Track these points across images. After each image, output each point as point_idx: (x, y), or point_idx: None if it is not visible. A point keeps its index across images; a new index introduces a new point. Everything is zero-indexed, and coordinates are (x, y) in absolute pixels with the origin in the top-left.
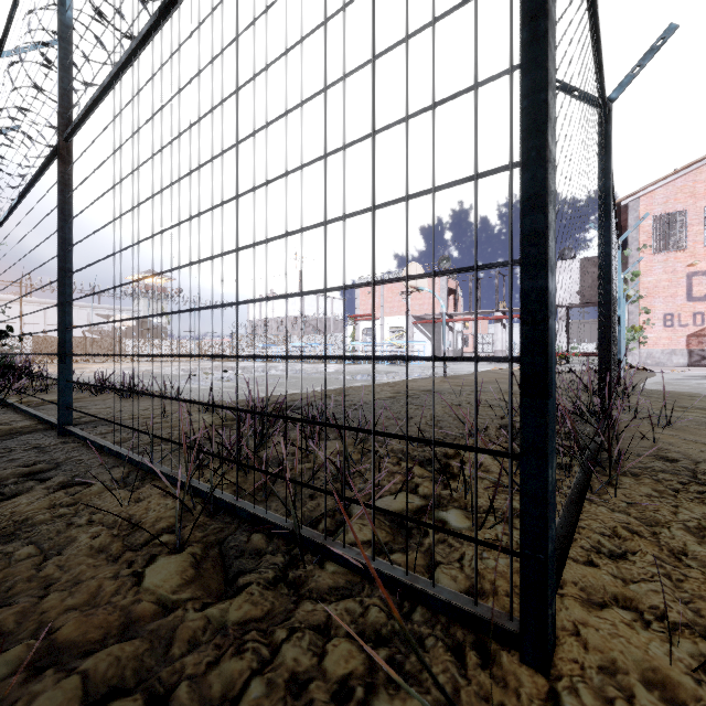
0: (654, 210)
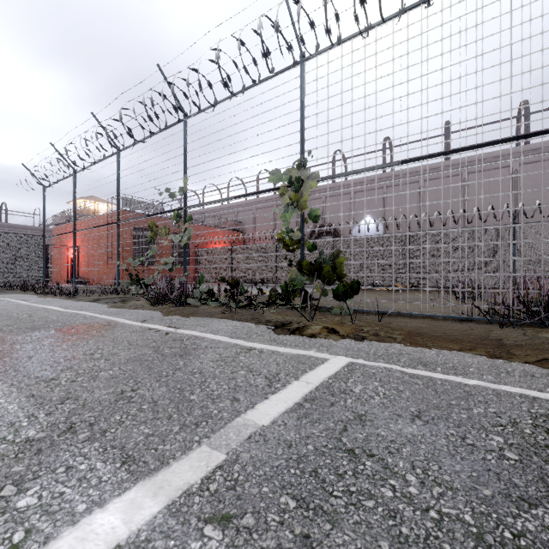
0: None
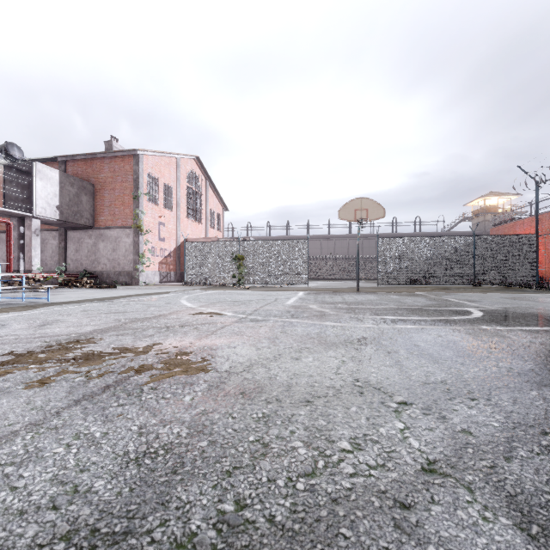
0: (149, 169)
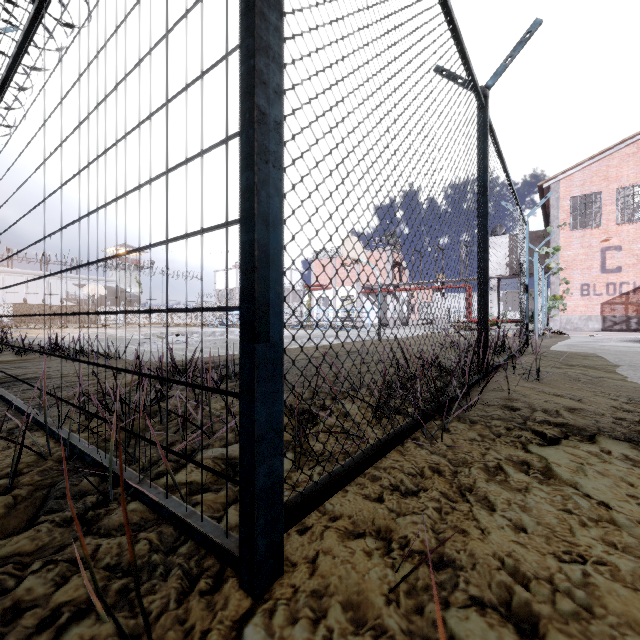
0: (573, 191)
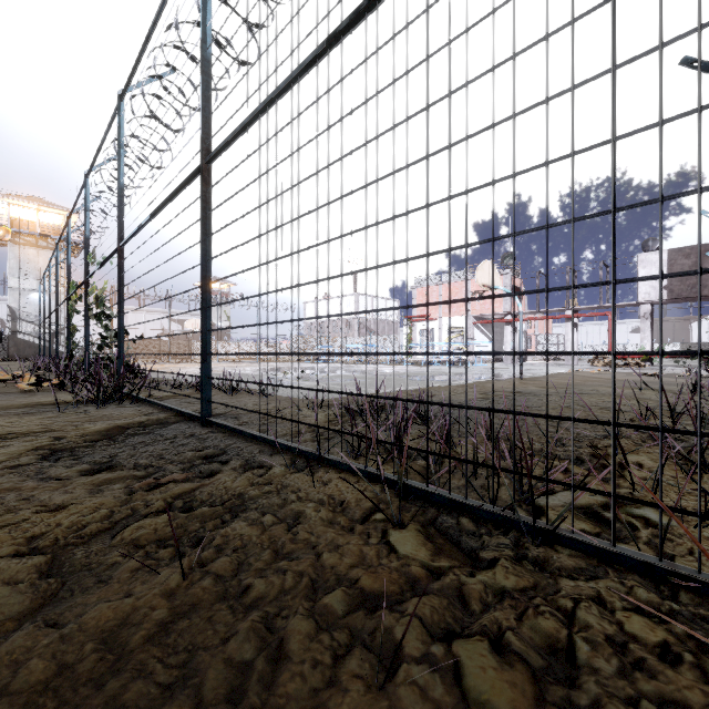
0: None
